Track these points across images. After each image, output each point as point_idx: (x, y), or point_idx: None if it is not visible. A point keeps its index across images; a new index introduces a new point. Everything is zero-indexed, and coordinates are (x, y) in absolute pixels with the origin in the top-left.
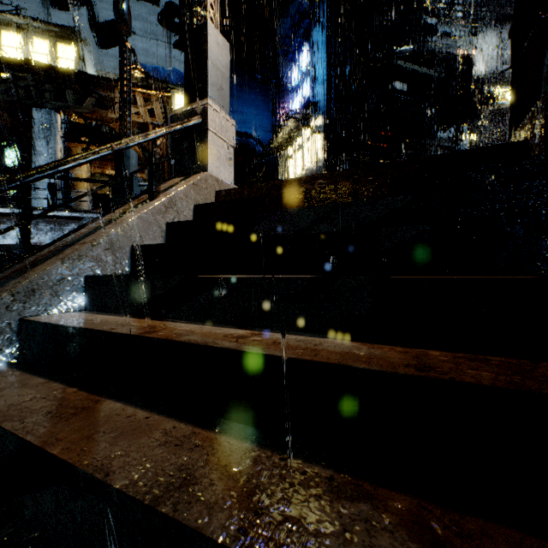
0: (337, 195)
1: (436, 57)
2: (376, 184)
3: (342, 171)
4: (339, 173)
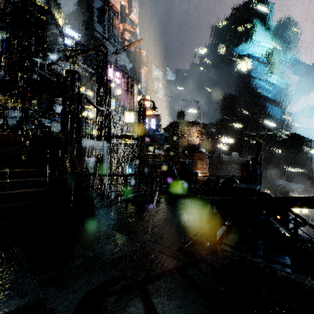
0: (19, 142)
1: (52, 71)
2: (30, 142)
3: (19, 134)
4: (18, 135)
